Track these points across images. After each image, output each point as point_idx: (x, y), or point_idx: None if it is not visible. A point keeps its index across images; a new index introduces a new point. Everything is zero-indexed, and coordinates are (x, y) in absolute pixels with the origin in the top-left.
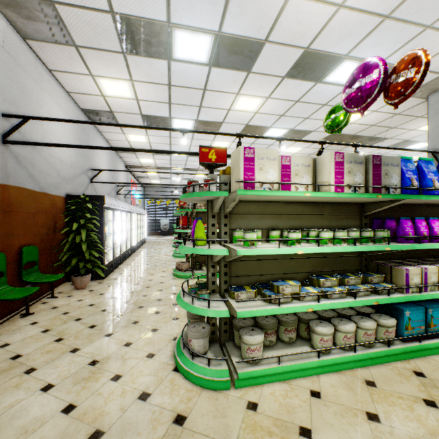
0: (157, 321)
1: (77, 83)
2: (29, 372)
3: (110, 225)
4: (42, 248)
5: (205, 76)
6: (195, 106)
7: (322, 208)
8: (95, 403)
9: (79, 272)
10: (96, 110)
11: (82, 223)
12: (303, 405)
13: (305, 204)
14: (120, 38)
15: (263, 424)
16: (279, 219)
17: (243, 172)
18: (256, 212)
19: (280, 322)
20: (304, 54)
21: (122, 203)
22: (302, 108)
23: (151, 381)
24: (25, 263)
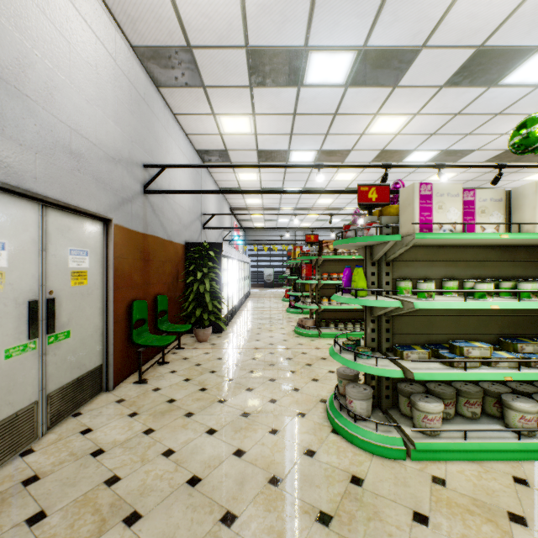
0: (295, 380)
1: (198, 124)
2: (189, 416)
3: (224, 274)
4: (168, 298)
5: (338, 99)
6: (320, 135)
7: (514, 252)
8: (262, 452)
9: (200, 324)
10: (210, 150)
11: (205, 272)
12: (506, 490)
13: (490, 248)
14: (250, 72)
15: (458, 501)
16: (454, 267)
17: (419, 212)
18: (424, 258)
19: (458, 392)
20: (474, 54)
21: (233, 250)
22: (463, 122)
23: (312, 439)
24: (159, 312)
